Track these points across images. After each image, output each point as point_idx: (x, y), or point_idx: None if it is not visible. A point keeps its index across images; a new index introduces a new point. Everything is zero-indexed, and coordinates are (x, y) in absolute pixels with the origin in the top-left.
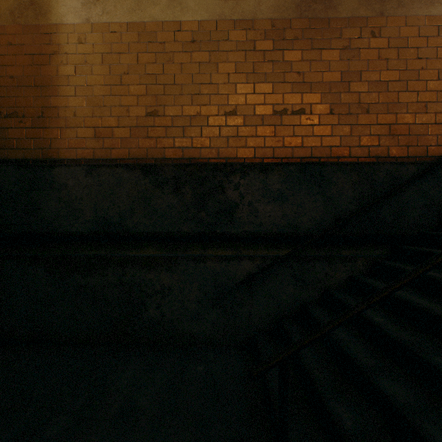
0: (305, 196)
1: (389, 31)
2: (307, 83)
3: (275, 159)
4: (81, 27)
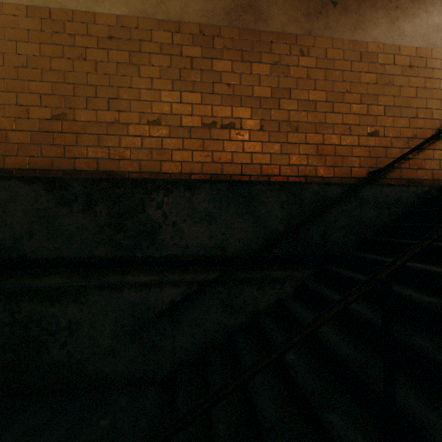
0: (234, 216)
1: (317, 51)
2: (237, 96)
3: (204, 175)
4: None
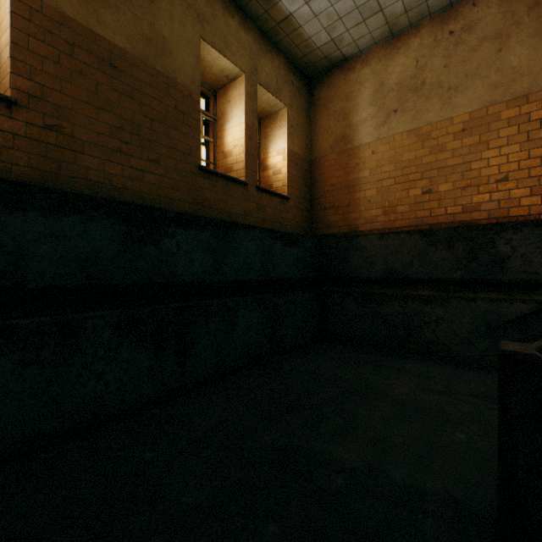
0: None
1: None
2: None
3: None
4: (373, 144)
